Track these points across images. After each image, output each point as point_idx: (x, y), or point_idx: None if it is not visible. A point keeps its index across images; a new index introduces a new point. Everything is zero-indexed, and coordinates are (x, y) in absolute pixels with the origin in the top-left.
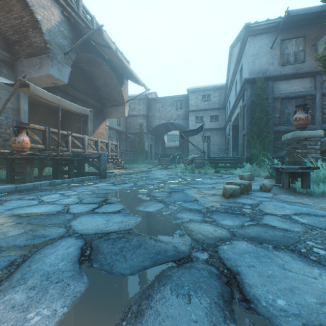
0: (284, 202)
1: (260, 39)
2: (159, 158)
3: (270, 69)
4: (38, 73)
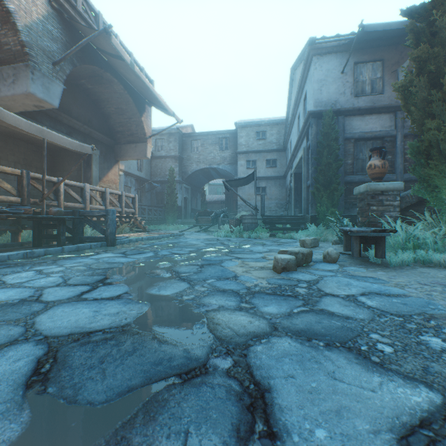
0: (352, 278)
1: (328, 61)
2: (197, 217)
3: (341, 100)
4: (12, 90)
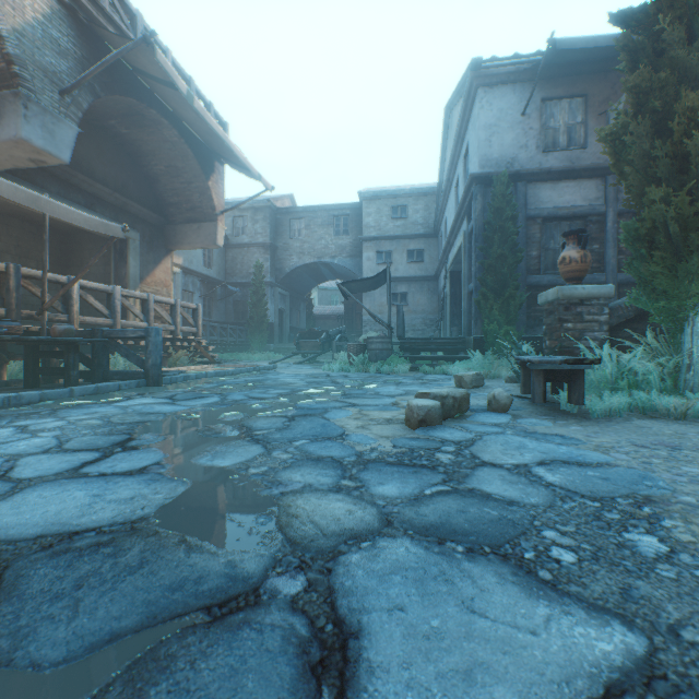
0: (529, 436)
1: (501, 95)
2: (298, 340)
3: (521, 156)
4: None
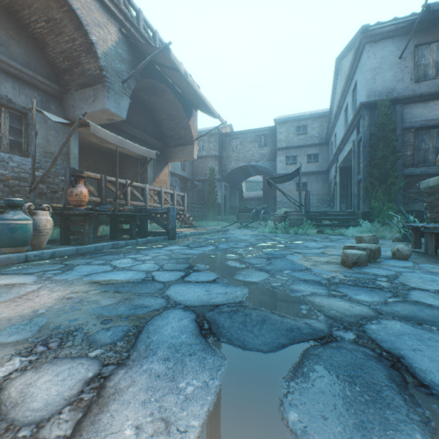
0: (434, 275)
1: (383, 47)
2: (237, 213)
3: (398, 87)
4: (92, 108)
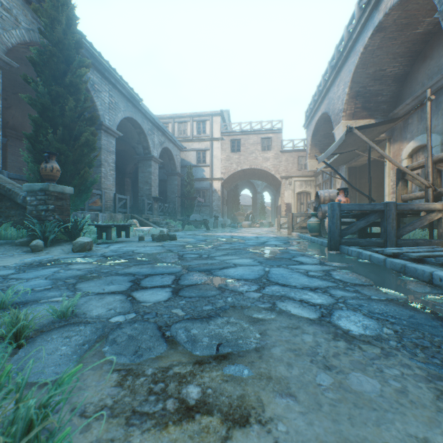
0: None
1: None
2: None
3: None
4: None
